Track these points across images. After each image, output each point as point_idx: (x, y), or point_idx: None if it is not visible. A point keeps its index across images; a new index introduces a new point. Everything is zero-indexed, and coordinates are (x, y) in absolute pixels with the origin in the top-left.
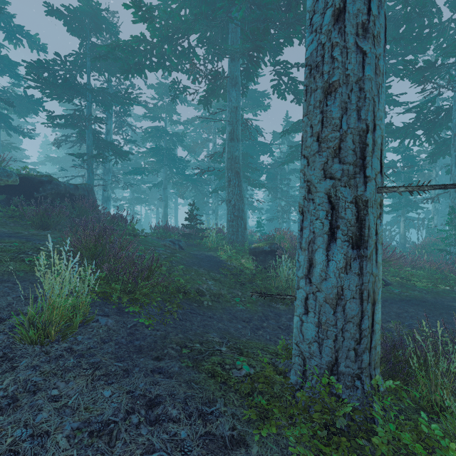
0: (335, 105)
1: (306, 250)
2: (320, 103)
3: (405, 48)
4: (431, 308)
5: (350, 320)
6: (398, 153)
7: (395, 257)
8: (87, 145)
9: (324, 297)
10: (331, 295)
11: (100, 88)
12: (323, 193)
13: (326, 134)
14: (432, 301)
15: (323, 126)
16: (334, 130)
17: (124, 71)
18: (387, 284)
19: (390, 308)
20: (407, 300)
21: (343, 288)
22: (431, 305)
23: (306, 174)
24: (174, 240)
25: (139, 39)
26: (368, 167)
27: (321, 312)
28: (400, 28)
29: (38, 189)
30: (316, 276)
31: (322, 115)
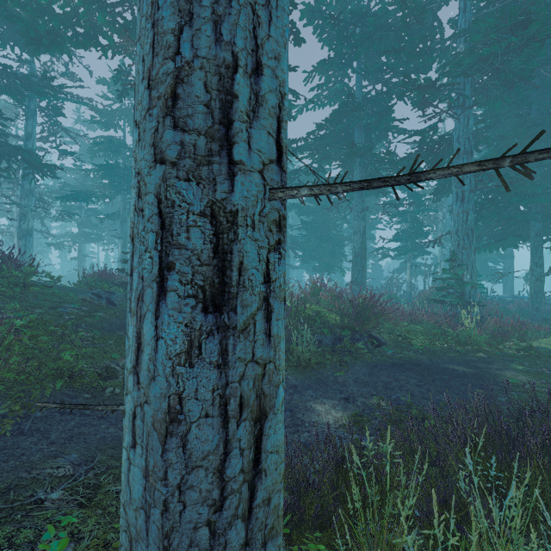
0: (168, 4)
1: (134, 315)
2: (152, 7)
3: (407, 65)
4: (424, 373)
5: (199, 465)
6: (404, 190)
7: (391, 310)
8: None
9: (152, 416)
10: (160, 413)
11: None
12: (153, 195)
13: (157, 69)
14: (427, 363)
15: (155, 53)
16: (165, 58)
17: (31, 41)
18: (381, 344)
19: (379, 376)
20: (399, 364)
21: (182, 397)
22: (425, 369)
23: (137, 158)
24: (103, 292)
25: None
26: (238, 143)
27: (149, 447)
28: (401, 40)
29: None
30: (145, 369)
31: (153, 30)
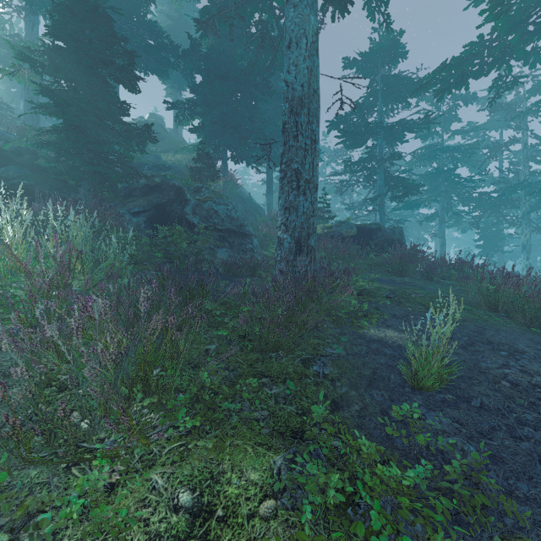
0: None
1: None
2: None
3: None
4: None
5: None
6: None
7: None
8: (379, 186)
9: None
10: None
11: (396, 122)
12: None
13: None
14: None
15: None
16: None
17: (439, 92)
18: None
19: None
20: None
21: None
22: None
23: None
24: None
25: (478, 45)
26: None
27: None
28: None
29: (371, 238)
30: None
31: None
